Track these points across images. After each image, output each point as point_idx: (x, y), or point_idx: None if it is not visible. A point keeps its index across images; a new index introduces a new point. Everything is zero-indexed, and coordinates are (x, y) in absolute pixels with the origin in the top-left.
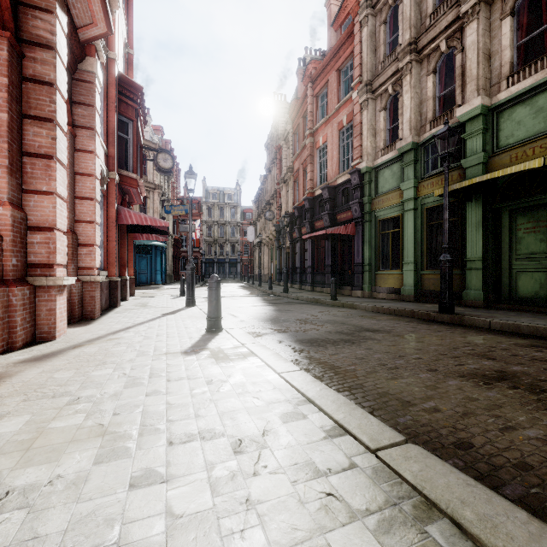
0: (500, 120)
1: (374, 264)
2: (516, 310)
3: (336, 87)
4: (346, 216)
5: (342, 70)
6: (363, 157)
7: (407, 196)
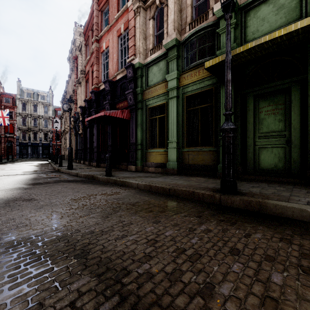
0: (247, 19)
1: (145, 144)
2: (267, 181)
3: (116, 2)
4: (123, 105)
5: None
6: (136, 55)
7: (171, 85)
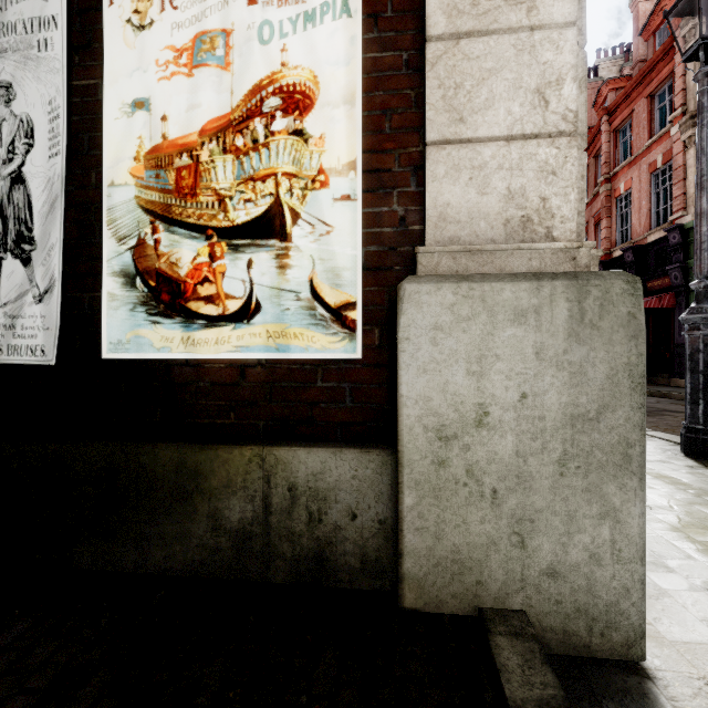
0: None
1: None
2: None
3: (645, 119)
4: (661, 284)
5: (655, 95)
6: (688, 209)
7: None
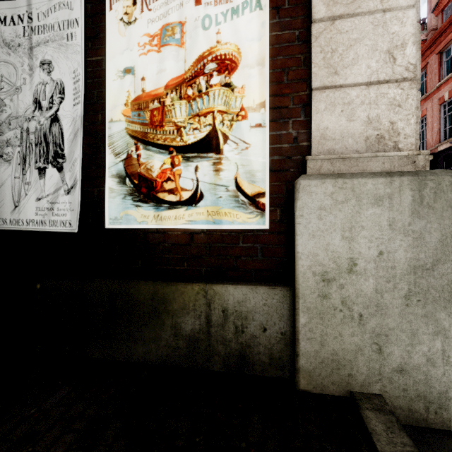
0: None
1: None
2: None
3: (436, 68)
4: None
5: (443, 52)
6: None
7: None
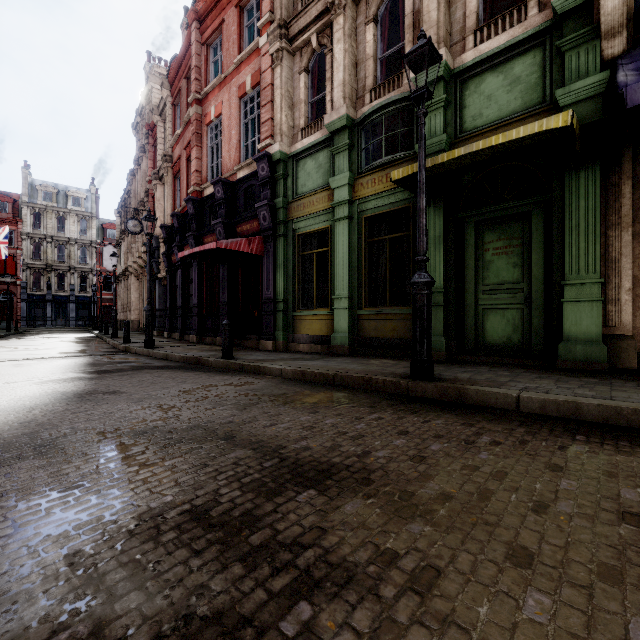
0: (465, 93)
1: (292, 300)
2: (493, 364)
3: (235, 32)
4: (251, 228)
5: (244, 8)
6: (276, 137)
7: (339, 197)
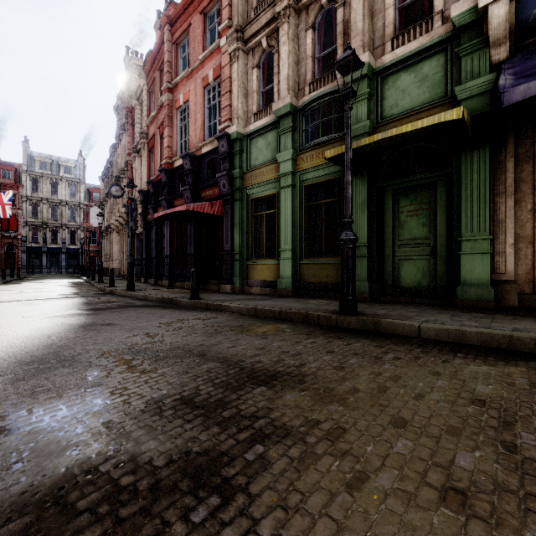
0: (384, 87)
1: (246, 252)
2: (406, 303)
3: (200, 34)
4: (213, 193)
5: (208, 15)
6: (233, 120)
7: (284, 169)
